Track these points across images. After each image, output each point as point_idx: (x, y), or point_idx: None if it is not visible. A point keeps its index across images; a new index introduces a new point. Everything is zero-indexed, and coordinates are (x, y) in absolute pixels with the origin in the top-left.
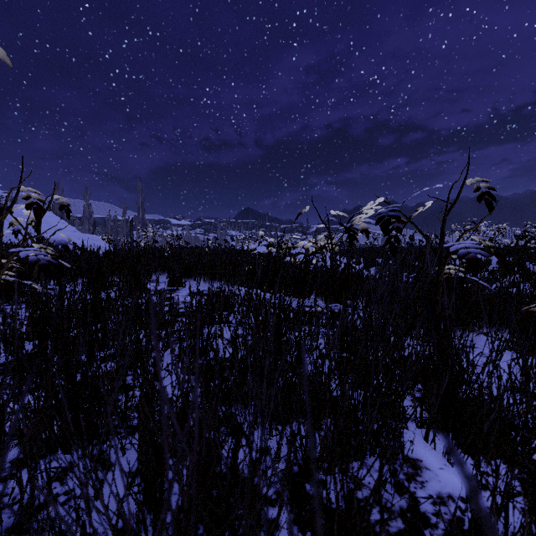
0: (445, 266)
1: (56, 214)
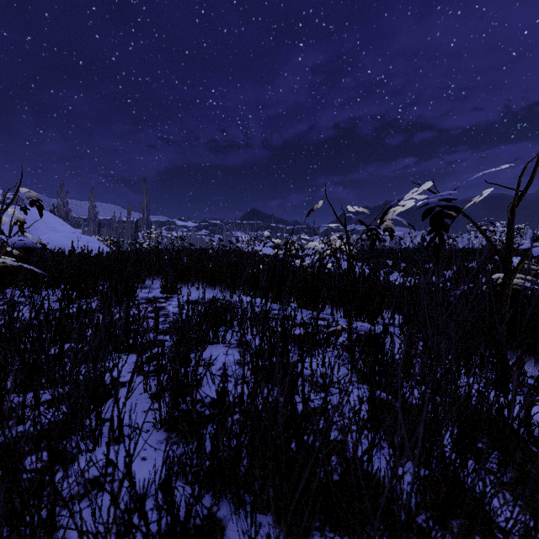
0: (515, 276)
1: (61, 216)
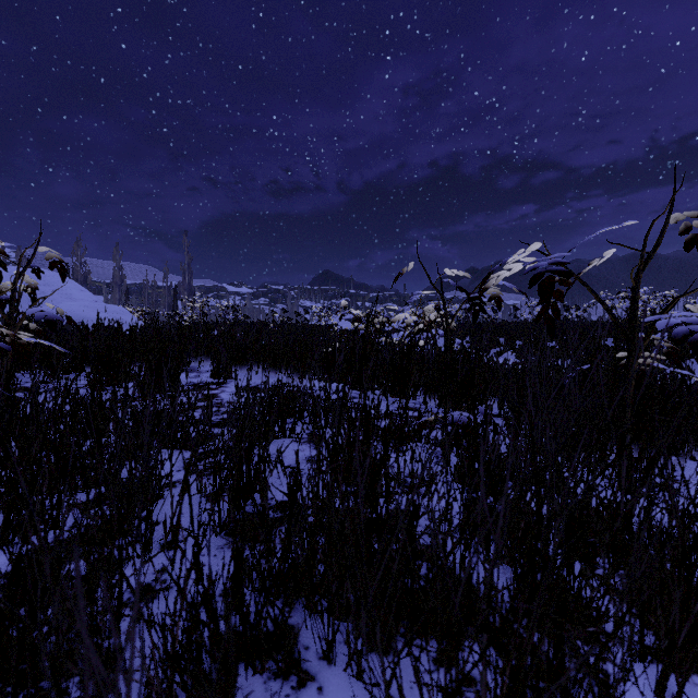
0: (640, 354)
1: (77, 280)
